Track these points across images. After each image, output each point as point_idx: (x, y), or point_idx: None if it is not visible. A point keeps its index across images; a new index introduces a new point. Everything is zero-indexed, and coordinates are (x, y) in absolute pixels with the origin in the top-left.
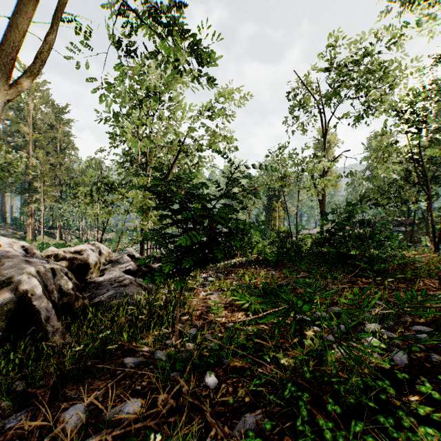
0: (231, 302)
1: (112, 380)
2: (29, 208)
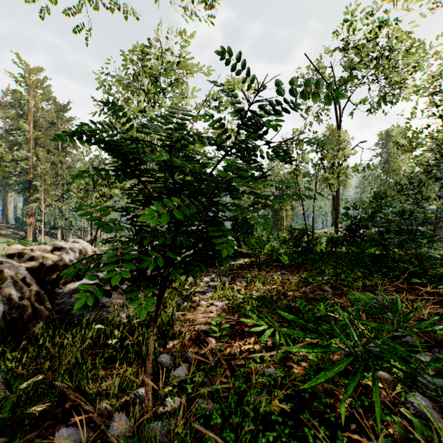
0: (240, 319)
1: None
2: (29, 207)
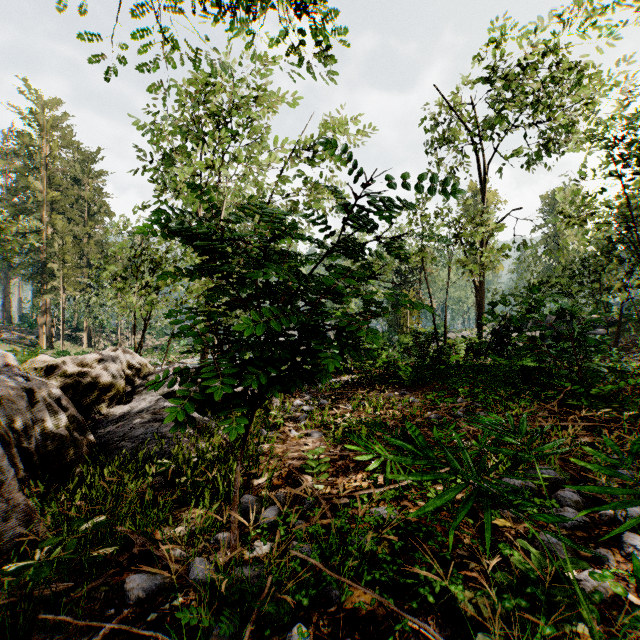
0: (344, 453)
1: (89, 635)
2: (42, 300)
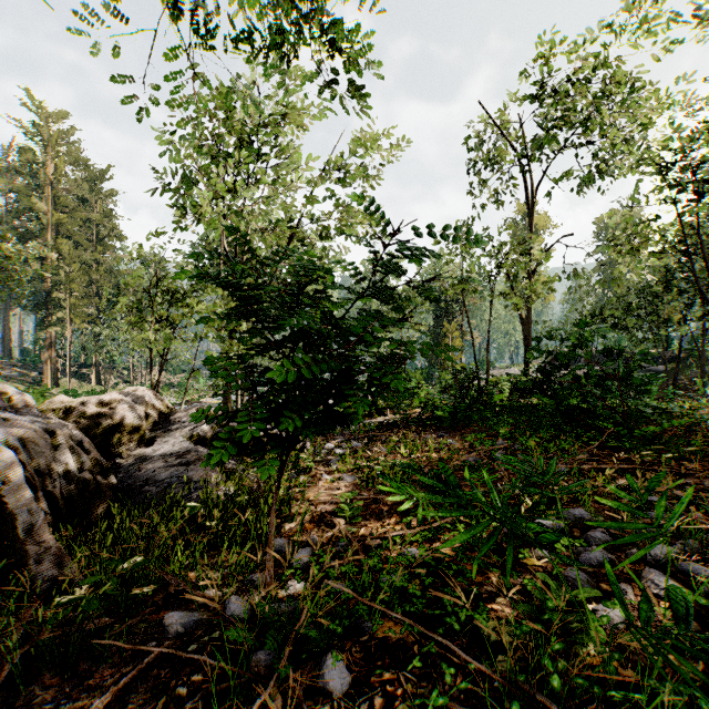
0: (377, 496)
1: (134, 664)
2: (47, 334)
